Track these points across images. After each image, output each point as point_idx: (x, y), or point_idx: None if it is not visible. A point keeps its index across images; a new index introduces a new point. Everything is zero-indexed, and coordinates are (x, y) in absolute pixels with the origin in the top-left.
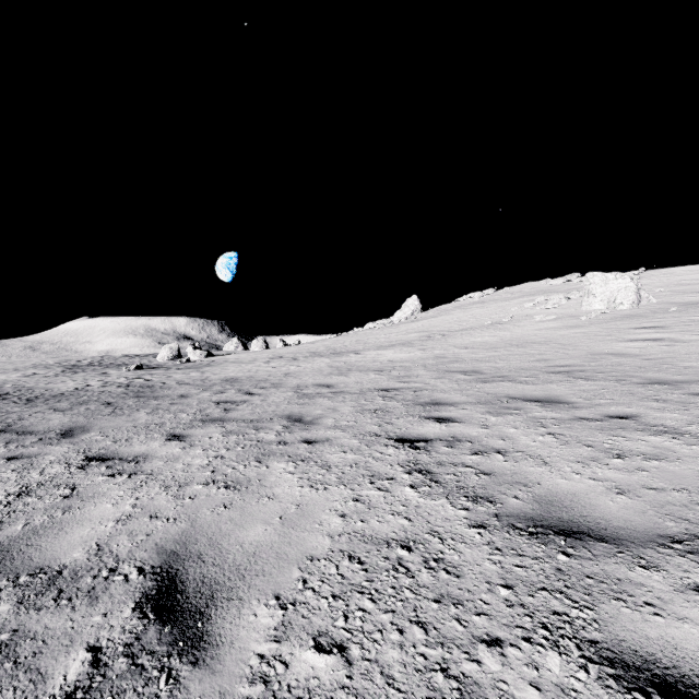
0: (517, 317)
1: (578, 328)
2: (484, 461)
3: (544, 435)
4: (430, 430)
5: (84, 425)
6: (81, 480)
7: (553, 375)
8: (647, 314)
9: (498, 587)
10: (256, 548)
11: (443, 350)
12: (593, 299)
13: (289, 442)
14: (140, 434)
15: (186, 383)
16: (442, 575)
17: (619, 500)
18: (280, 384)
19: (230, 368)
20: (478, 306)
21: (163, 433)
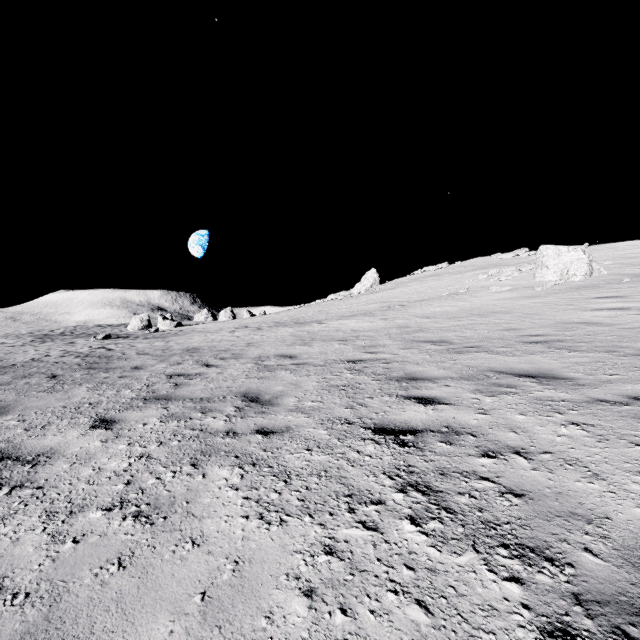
0: (472, 288)
1: (536, 298)
2: (503, 469)
3: (566, 425)
4: (415, 416)
5: (8, 404)
6: None
7: (530, 345)
8: (601, 284)
9: None
10: None
11: (405, 319)
12: (546, 271)
13: (240, 433)
14: (64, 417)
15: (145, 354)
16: None
17: None
18: (240, 355)
19: (195, 338)
20: (434, 278)
21: (92, 416)
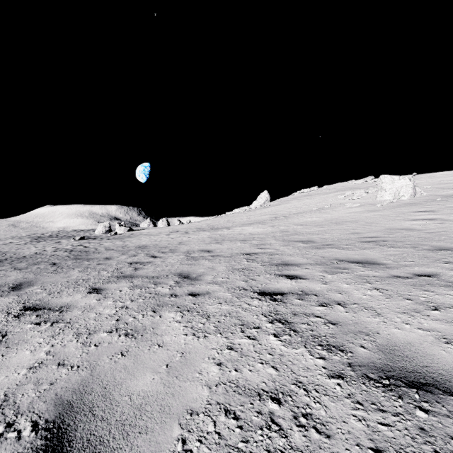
0: (334, 204)
1: (375, 211)
2: (329, 312)
3: (371, 289)
4: (284, 285)
5: (31, 280)
6: (13, 327)
7: (365, 243)
8: (421, 202)
9: (369, 451)
10: (142, 400)
11: (286, 226)
12: (384, 193)
13: (179, 295)
14: (69, 287)
15: (111, 249)
16: (313, 434)
17: (450, 350)
18: (175, 250)
19: (143, 239)
20: (308, 198)
21: (86, 286)
